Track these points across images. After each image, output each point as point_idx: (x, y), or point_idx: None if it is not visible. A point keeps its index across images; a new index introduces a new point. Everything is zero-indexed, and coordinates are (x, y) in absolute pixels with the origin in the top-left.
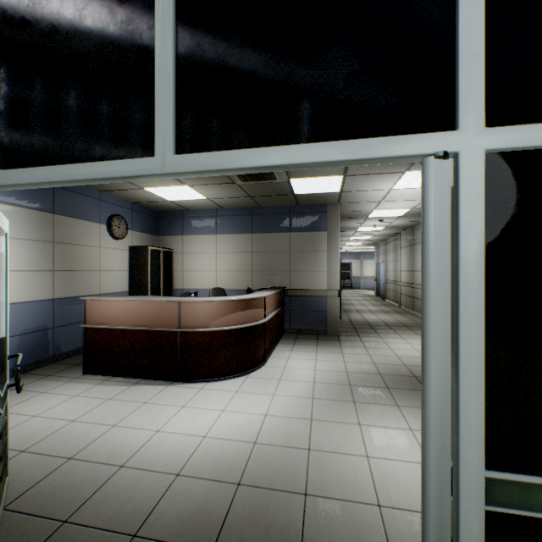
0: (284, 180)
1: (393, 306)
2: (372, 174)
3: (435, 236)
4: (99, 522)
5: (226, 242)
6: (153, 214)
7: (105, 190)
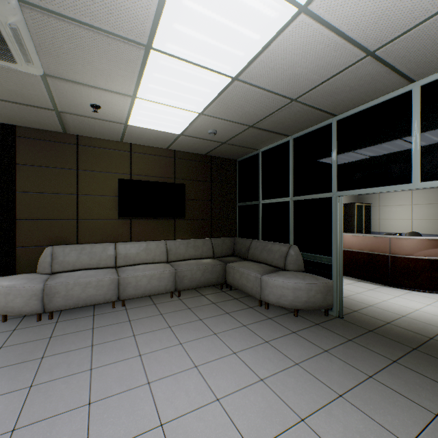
0: None
1: None
2: None
3: None
4: (369, 315)
5: (421, 196)
6: None
7: None
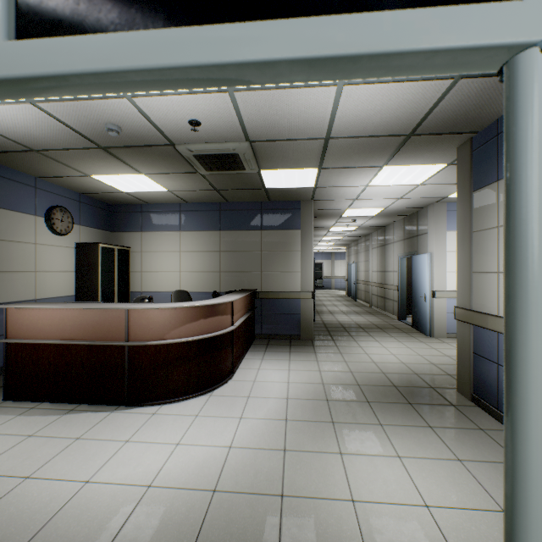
0: (254, 171)
1: (364, 307)
2: (349, 168)
3: (541, 212)
4: None
5: (191, 240)
6: (107, 208)
7: (42, 177)
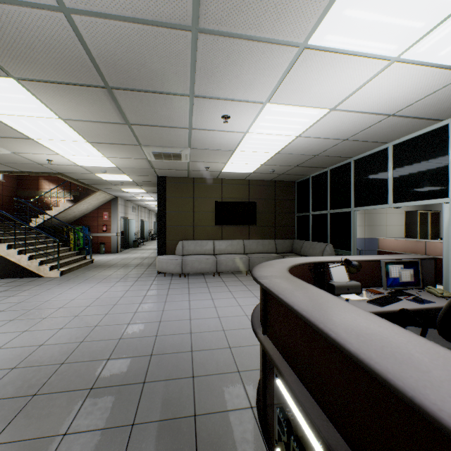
0: None
1: None
2: None
3: (444, 219)
4: None
5: None
6: None
7: None
